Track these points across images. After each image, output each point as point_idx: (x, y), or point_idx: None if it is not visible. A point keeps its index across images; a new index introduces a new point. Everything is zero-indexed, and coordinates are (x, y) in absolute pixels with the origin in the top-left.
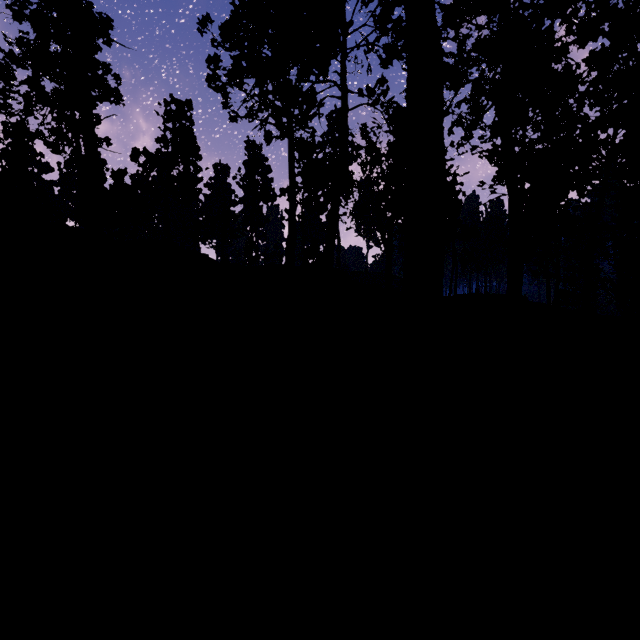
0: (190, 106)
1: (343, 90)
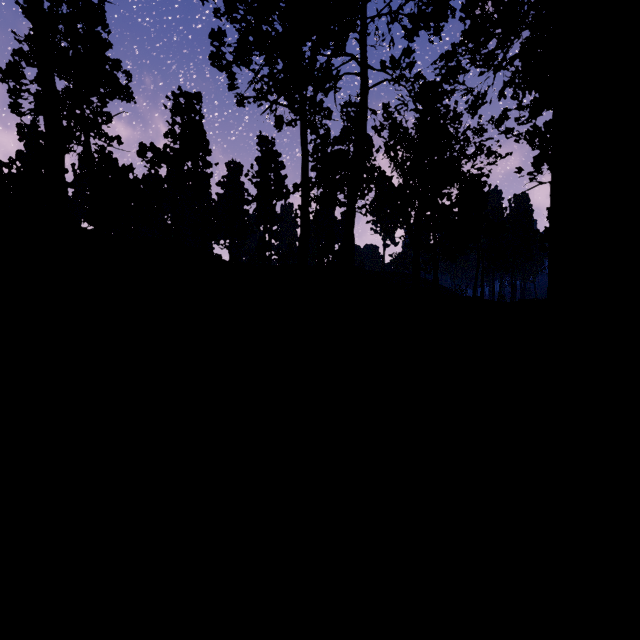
0: (199, 99)
1: (363, 62)
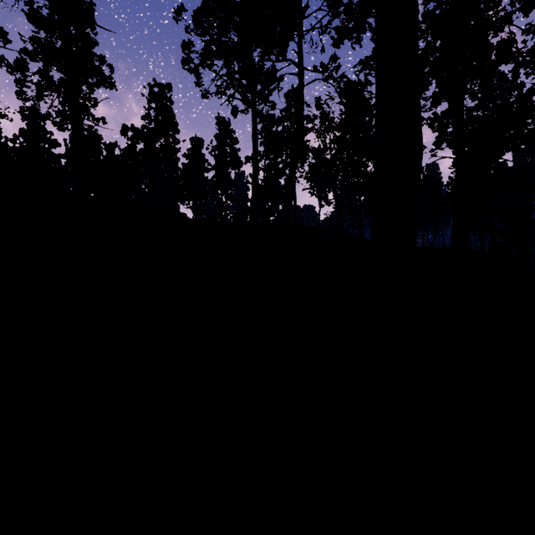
0: (170, 88)
1: (300, 67)
